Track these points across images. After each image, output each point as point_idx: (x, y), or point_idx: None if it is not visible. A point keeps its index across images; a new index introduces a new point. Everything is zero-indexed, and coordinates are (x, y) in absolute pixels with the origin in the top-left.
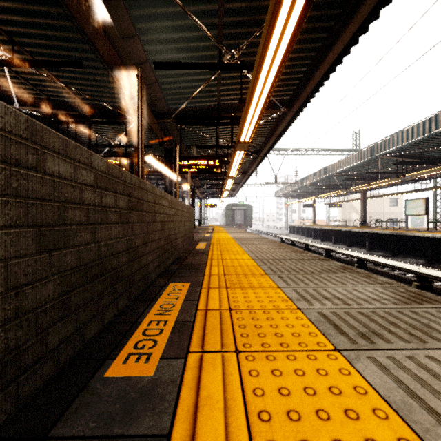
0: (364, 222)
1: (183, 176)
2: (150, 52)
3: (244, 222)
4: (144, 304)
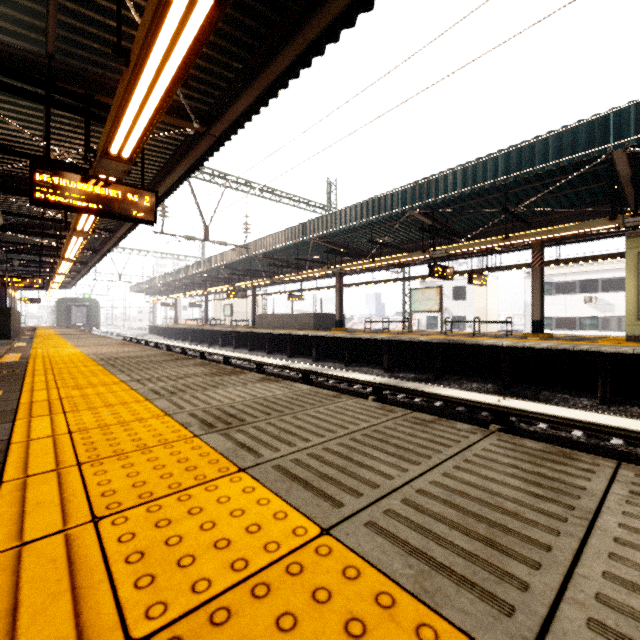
0: (206, 321)
1: None
2: None
3: (87, 322)
4: (19, 337)
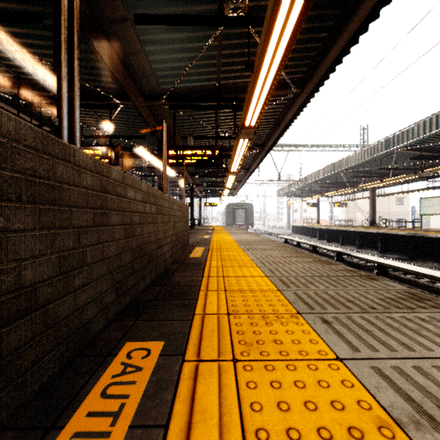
0: (372, 222)
1: (181, 173)
2: (130, 3)
3: (245, 222)
4: None
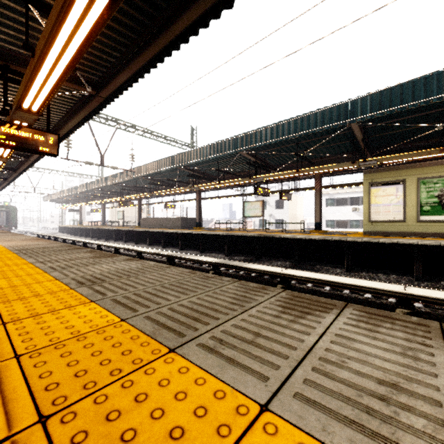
0: (104, 223)
1: None
2: None
3: (6, 224)
4: None
